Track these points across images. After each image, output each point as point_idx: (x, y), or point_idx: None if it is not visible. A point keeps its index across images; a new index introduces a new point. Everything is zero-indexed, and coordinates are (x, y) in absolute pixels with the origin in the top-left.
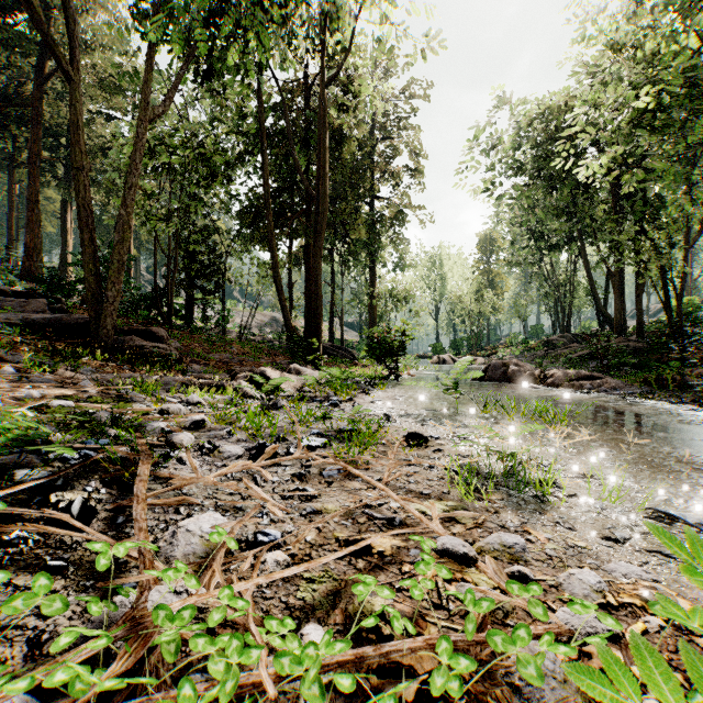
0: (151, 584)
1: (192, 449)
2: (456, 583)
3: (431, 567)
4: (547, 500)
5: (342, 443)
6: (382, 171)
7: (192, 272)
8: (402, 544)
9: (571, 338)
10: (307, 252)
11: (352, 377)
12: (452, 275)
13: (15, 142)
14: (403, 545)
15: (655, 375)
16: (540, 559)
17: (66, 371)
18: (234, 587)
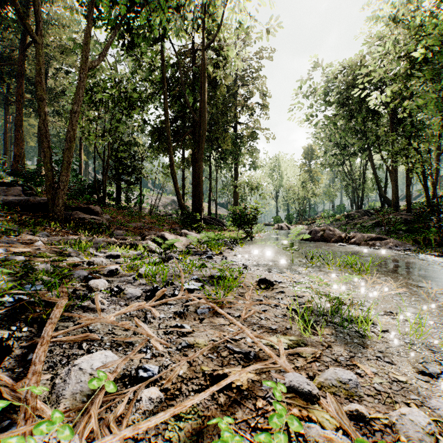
0: (26, 436)
1: (105, 292)
2: (303, 422)
3: (283, 419)
4: (367, 335)
5: (213, 286)
6: (242, 106)
7: (120, 171)
8: (256, 377)
9: (363, 213)
10: (193, 157)
11: (222, 238)
12: (286, 172)
13: (9, 88)
14: (257, 378)
15: (421, 237)
16: (371, 394)
17: (27, 235)
18: (100, 442)
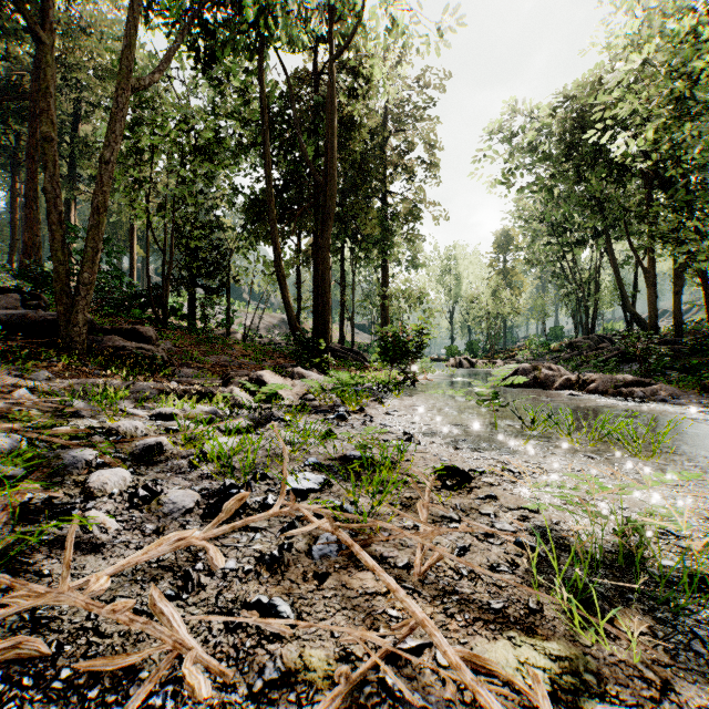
0: None
1: (120, 498)
2: None
3: None
4: None
5: (347, 480)
6: (395, 165)
7: (194, 270)
8: None
9: (597, 340)
10: (315, 247)
11: (362, 382)
12: (467, 275)
13: (19, 139)
14: None
15: None
16: None
17: (7, 377)
18: None
